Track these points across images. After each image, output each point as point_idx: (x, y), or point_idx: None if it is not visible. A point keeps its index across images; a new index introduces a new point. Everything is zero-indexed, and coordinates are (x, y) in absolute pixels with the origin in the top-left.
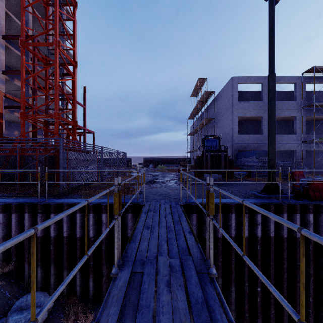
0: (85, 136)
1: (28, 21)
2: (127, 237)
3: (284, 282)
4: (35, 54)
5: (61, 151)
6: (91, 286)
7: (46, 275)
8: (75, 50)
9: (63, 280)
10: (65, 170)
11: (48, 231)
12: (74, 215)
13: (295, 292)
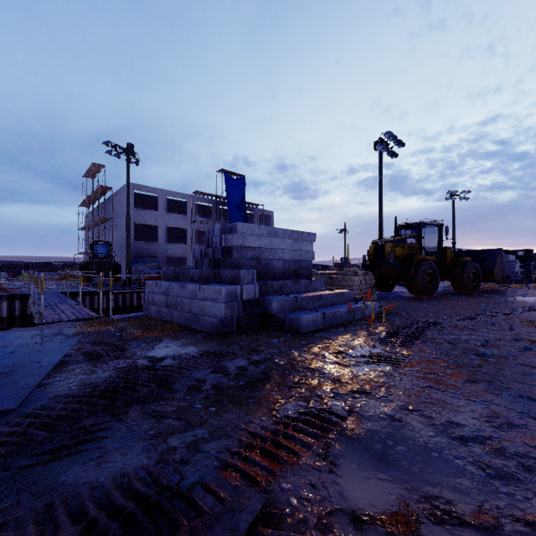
0: None
1: None
2: (16, 316)
3: None
4: None
5: None
6: None
7: None
8: None
9: None
10: None
11: None
12: None
13: None
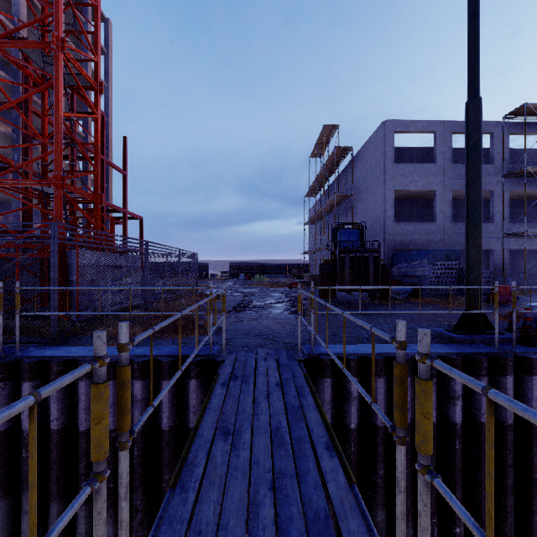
0: (126, 223)
1: (17, 14)
2: (188, 430)
3: (508, 515)
4: (18, 65)
5: (53, 249)
6: (110, 535)
7: (13, 512)
8: (99, 61)
9: (50, 522)
10: (57, 288)
11: (19, 419)
12: (76, 383)
13: (530, 535)
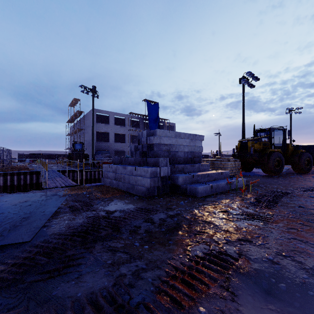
0: None
1: None
2: (33, 183)
3: None
4: None
5: None
6: None
7: None
8: None
9: None
10: None
11: None
12: (6, 177)
13: None
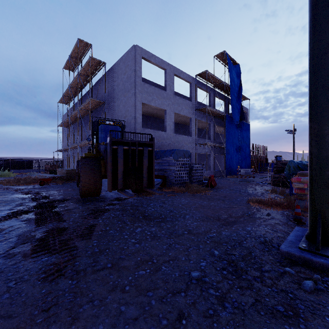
0: None
1: None
2: None
3: None
4: None
5: None
6: None
7: None
8: None
9: None
10: None
11: None
12: None
13: None
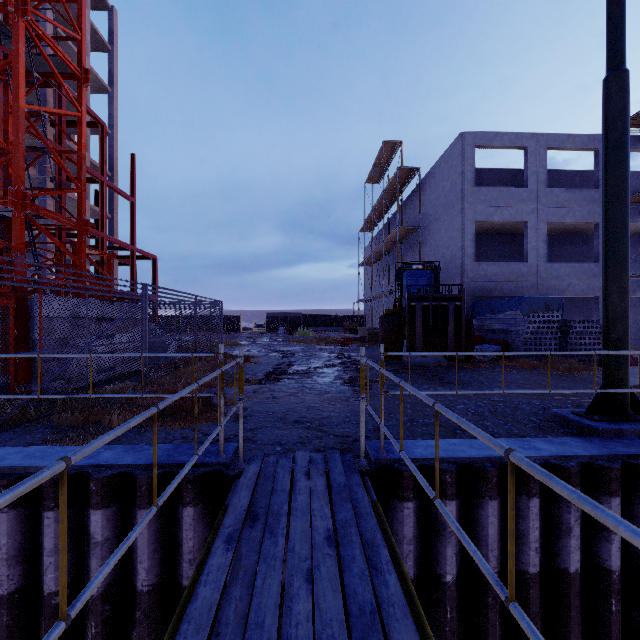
0: (134, 264)
1: None
2: (181, 590)
3: None
4: None
5: None
6: None
7: None
8: (83, 40)
9: None
10: None
11: None
12: None
13: None
